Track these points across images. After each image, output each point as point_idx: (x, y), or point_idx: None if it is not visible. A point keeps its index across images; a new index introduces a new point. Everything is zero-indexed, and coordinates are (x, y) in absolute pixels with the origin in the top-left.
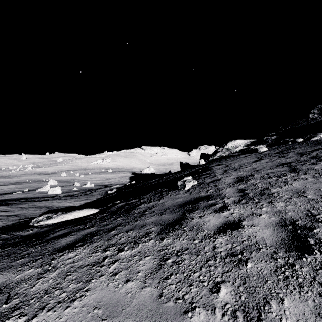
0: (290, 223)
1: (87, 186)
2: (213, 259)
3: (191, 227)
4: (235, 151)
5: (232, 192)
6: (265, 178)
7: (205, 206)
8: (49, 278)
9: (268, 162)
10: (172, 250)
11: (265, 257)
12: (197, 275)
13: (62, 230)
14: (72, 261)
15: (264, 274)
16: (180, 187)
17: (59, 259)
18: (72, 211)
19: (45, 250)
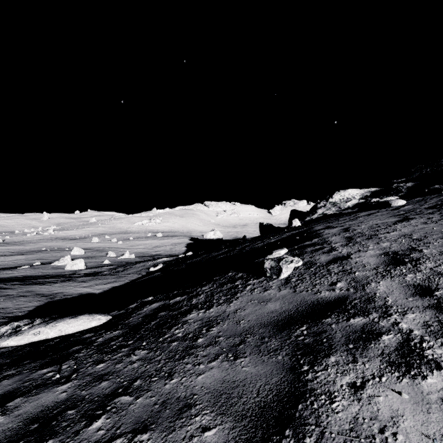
0: None
1: (125, 257)
2: None
3: None
4: (347, 206)
5: (400, 295)
6: None
7: (349, 338)
8: None
9: (429, 223)
10: None
11: None
12: None
13: (6, 379)
14: None
15: None
16: (271, 273)
17: None
18: (59, 319)
19: None
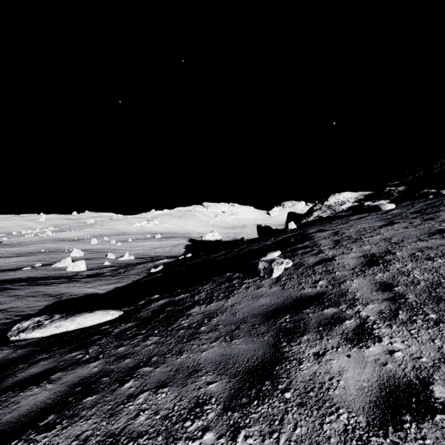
0: None
1: (125, 259)
2: None
3: (302, 390)
4: (341, 209)
5: (367, 290)
6: (421, 259)
7: (320, 323)
8: None
9: (409, 227)
10: None
11: None
12: None
13: (43, 361)
14: None
15: None
16: (264, 273)
17: None
18: (77, 314)
19: None
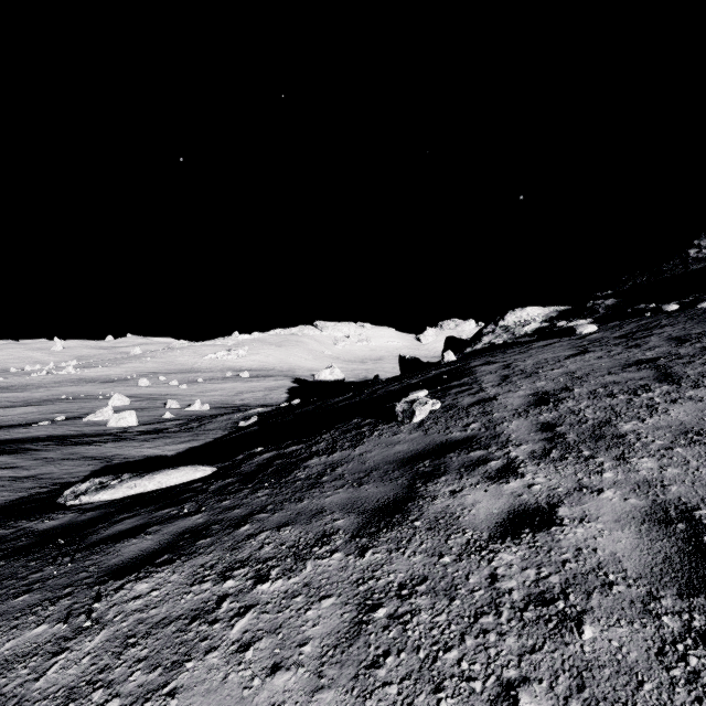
0: (679, 515)
1: (195, 409)
2: (493, 612)
3: (432, 519)
4: (524, 333)
5: (524, 431)
6: (600, 396)
7: (463, 465)
8: (83, 654)
9: (604, 358)
10: (388, 582)
11: (629, 611)
12: (455, 659)
13: (127, 519)
14: (142, 605)
15: (631, 661)
16: (403, 417)
17: (112, 599)
18: (155, 471)
19: (83, 573)
